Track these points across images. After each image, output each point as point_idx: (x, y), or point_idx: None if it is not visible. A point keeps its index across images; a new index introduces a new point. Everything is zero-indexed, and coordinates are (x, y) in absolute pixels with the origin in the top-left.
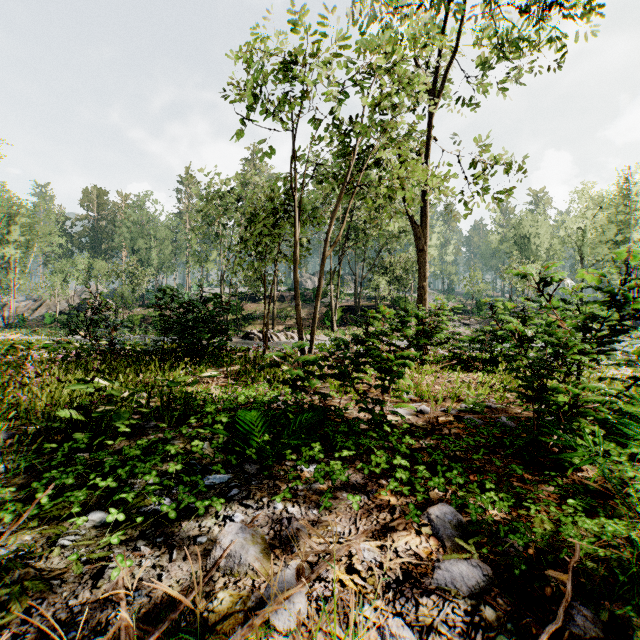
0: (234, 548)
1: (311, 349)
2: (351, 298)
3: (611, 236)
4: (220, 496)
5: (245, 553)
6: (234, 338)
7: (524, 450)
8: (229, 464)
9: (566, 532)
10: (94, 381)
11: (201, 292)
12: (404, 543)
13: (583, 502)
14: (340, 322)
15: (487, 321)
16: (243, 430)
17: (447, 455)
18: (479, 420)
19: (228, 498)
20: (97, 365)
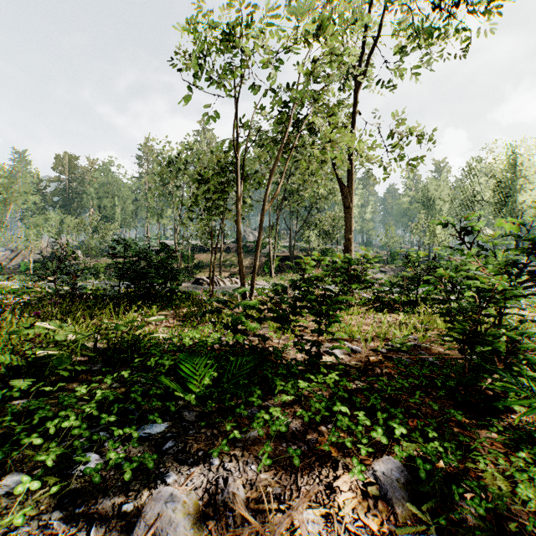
0: (160, 524)
1: (252, 293)
2: (286, 249)
3: (501, 198)
4: (154, 449)
5: (172, 530)
6: (186, 283)
7: (454, 390)
8: (168, 410)
9: (523, 492)
10: (38, 326)
11: (158, 244)
12: (351, 509)
13: (530, 452)
14: (277, 269)
15: (400, 269)
16: (184, 374)
17: (382, 396)
18: (407, 359)
19: (162, 452)
20: (52, 309)
